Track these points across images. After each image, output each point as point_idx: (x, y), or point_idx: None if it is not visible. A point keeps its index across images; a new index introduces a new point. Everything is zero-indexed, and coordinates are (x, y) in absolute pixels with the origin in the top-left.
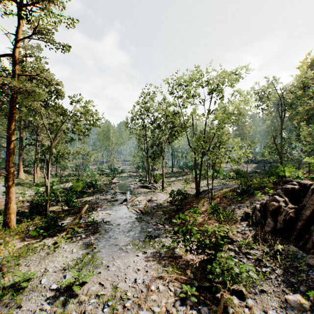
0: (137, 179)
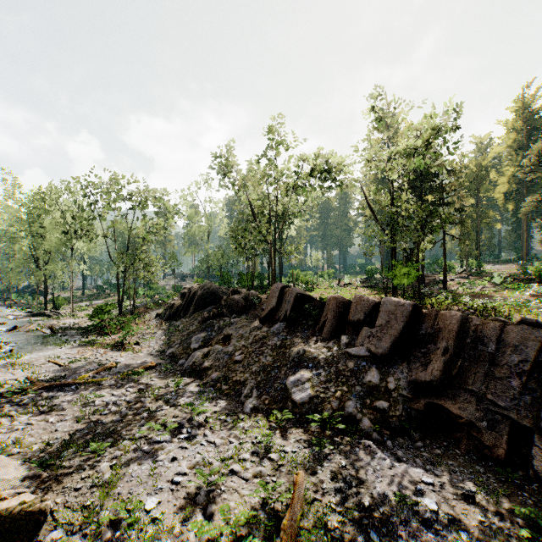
0: (13, 309)
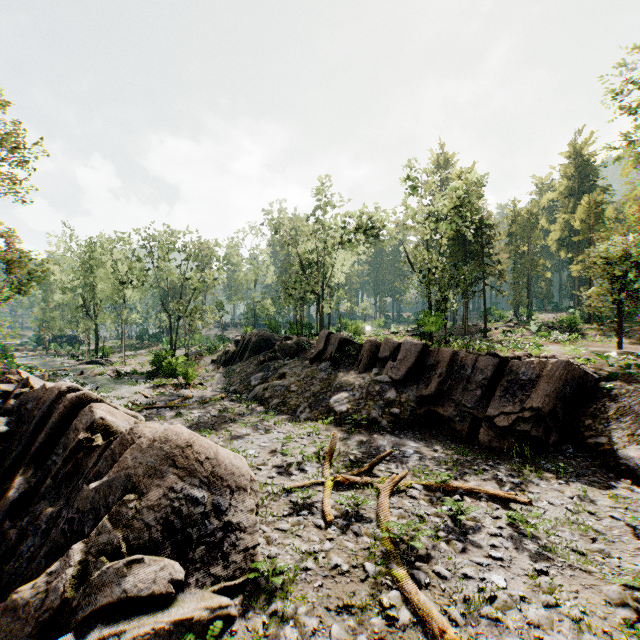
0: (59, 358)
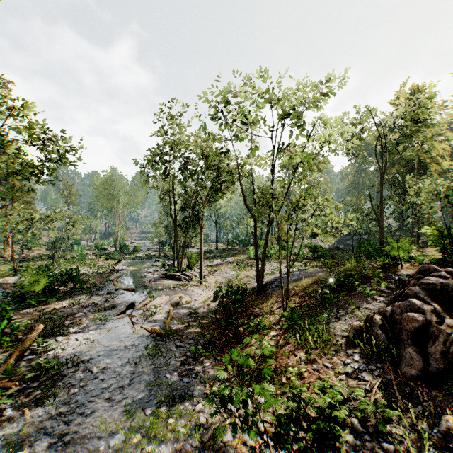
0: (159, 262)
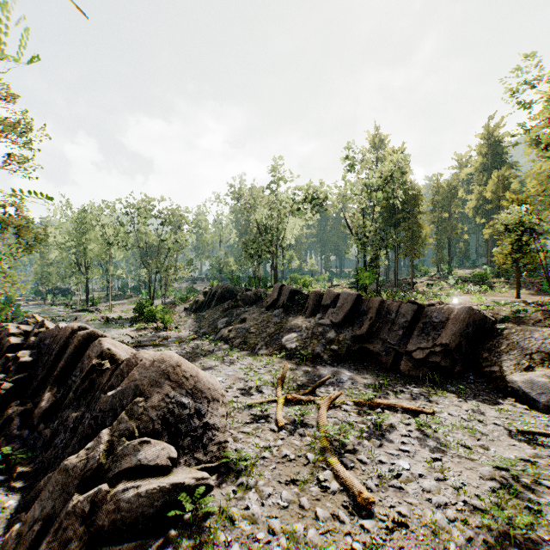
0: (55, 307)
